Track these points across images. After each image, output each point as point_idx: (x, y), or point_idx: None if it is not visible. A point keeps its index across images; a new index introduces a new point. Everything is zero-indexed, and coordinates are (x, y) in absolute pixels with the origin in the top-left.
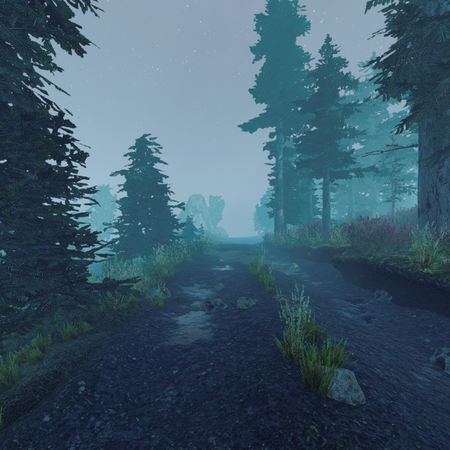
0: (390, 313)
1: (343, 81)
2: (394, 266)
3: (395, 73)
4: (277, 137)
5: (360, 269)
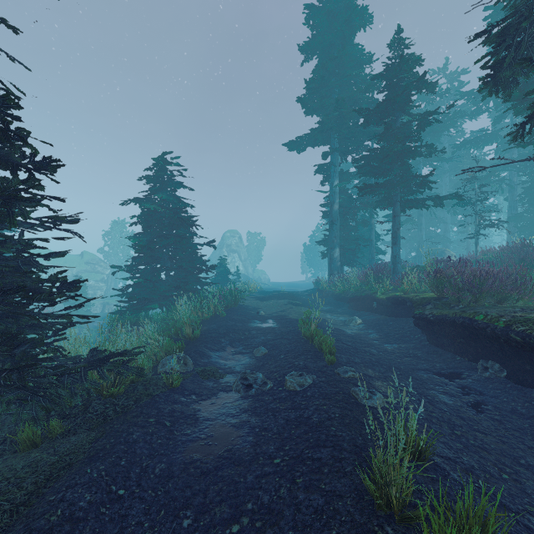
0: (508, 398)
1: (420, 82)
2: (524, 331)
3: (512, 52)
4: (331, 158)
5: (458, 331)
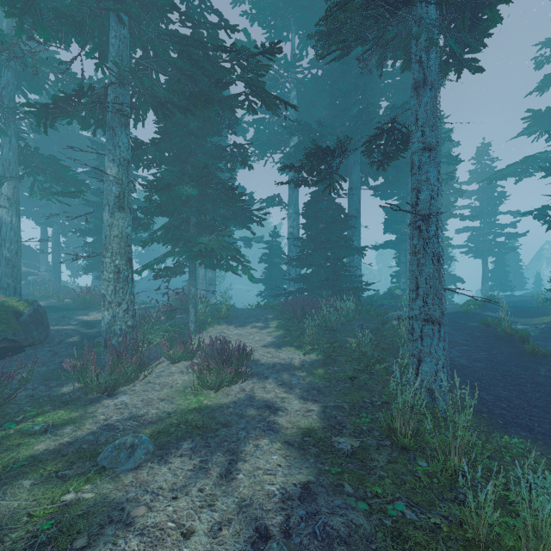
0: None
1: None
2: None
3: None
4: None
5: None
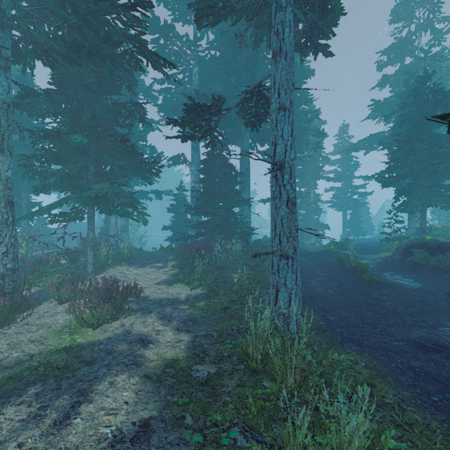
0: None
1: None
2: None
3: None
4: None
5: None
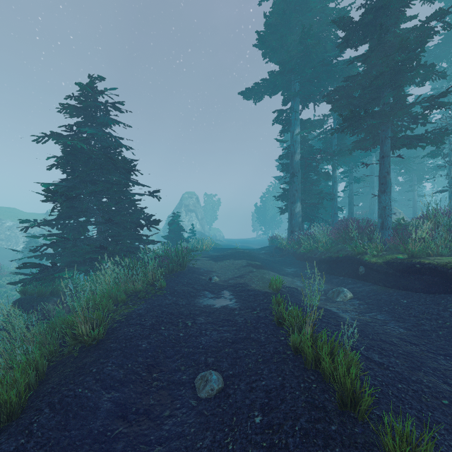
0: None
1: None
2: None
3: None
4: (292, 104)
5: None
